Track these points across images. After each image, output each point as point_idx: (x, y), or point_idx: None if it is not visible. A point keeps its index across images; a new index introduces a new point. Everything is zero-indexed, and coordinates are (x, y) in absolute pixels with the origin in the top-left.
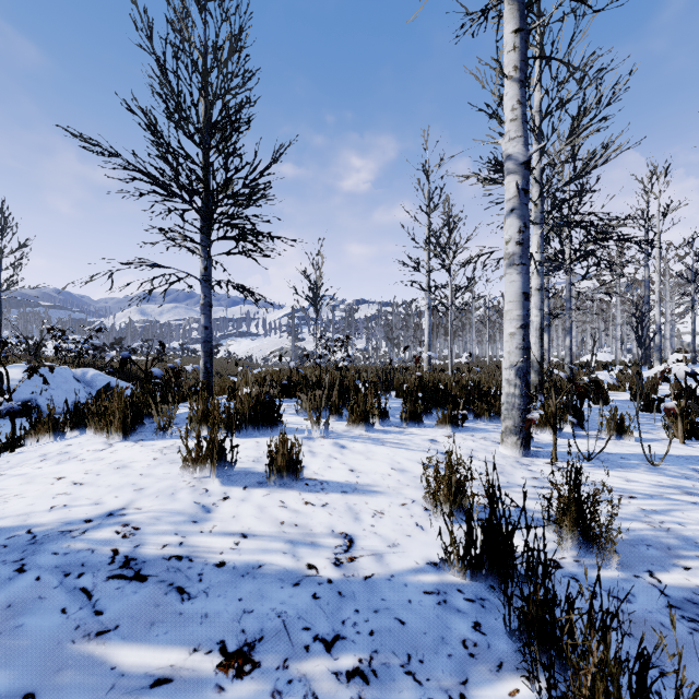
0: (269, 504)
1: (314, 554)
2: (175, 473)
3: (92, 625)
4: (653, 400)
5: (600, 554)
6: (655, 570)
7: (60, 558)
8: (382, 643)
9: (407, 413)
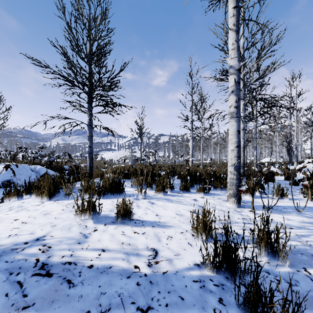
0: (116, 233)
1: (138, 260)
2: (72, 217)
3: (20, 303)
4: (295, 180)
5: (279, 259)
6: (307, 267)
7: (9, 264)
8: (172, 311)
9: (183, 186)
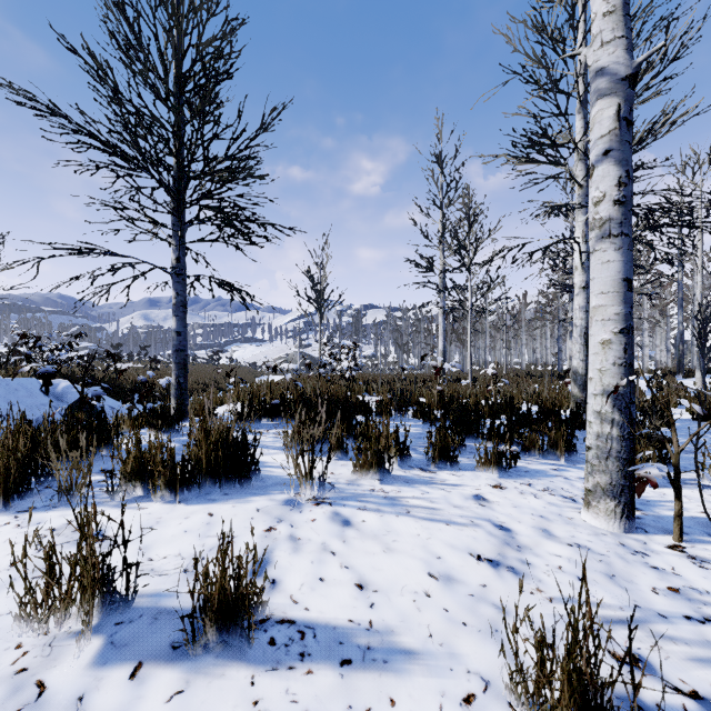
0: None
1: None
2: (18, 614)
3: None
4: None
5: None
6: None
7: None
8: None
9: (436, 450)
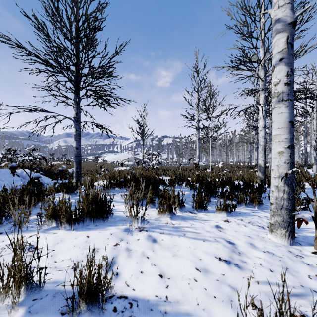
0: None
1: None
2: None
3: None
4: None
5: None
6: None
7: None
8: None
9: (197, 203)
